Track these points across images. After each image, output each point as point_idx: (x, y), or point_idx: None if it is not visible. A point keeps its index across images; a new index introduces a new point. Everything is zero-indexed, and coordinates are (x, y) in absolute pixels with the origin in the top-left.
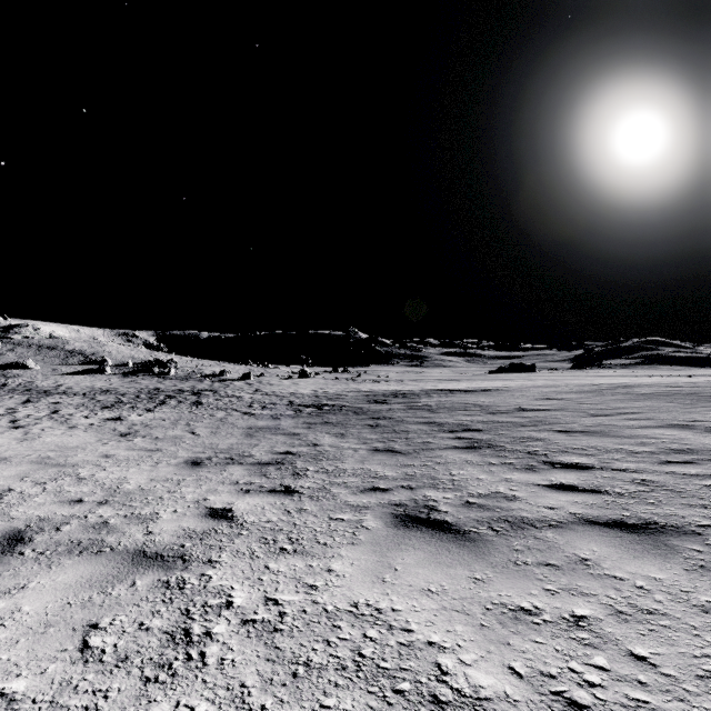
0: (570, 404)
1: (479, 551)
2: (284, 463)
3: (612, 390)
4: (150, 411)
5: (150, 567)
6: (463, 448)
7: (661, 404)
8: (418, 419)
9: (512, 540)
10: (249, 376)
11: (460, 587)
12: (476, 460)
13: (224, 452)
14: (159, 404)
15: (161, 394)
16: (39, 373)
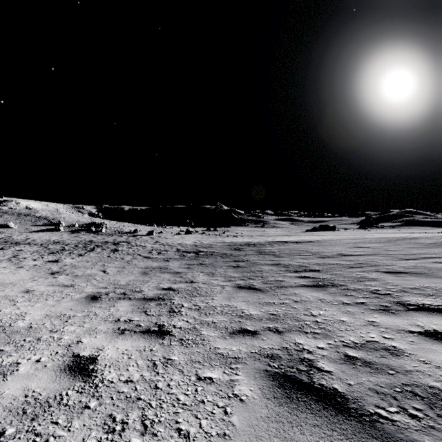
0: (378, 251)
1: None
2: (164, 299)
3: (403, 241)
4: (81, 256)
5: None
6: (311, 286)
7: None
8: (267, 261)
9: None
10: (152, 232)
11: None
12: (328, 299)
13: (122, 288)
14: (89, 251)
15: (92, 244)
16: (16, 231)
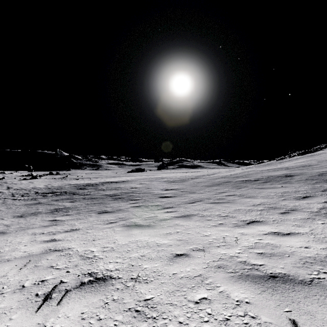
0: (145, 185)
1: (114, 213)
2: (59, 211)
3: (158, 180)
4: None
5: (51, 226)
6: (114, 200)
7: (164, 184)
8: (100, 194)
9: (119, 211)
10: None
11: (111, 216)
12: (116, 202)
13: (26, 213)
14: None
15: None
16: None
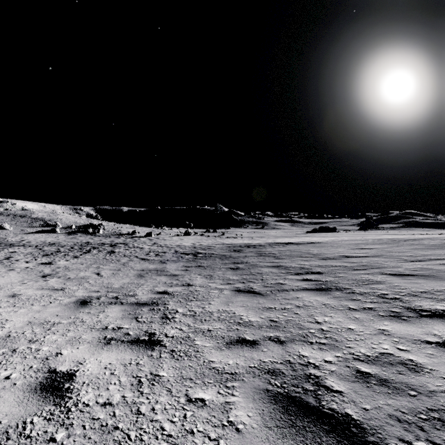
0: (382, 252)
1: None
2: (158, 304)
3: (406, 242)
4: (76, 258)
5: None
6: (314, 290)
7: None
8: (267, 263)
9: None
10: (151, 234)
11: None
12: (333, 304)
13: (115, 291)
14: (84, 253)
15: (89, 246)
16: (11, 232)
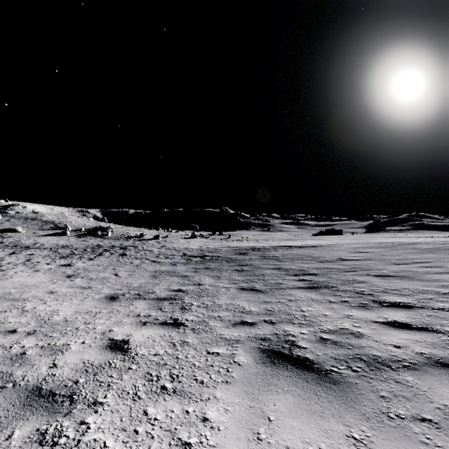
0: (375, 256)
1: (346, 397)
2: (176, 299)
3: (402, 246)
4: (91, 260)
5: (37, 409)
6: (306, 288)
7: (443, 256)
8: (270, 266)
9: (375, 384)
10: (158, 237)
11: None
12: (318, 298)
13: (135, 289)
14: (98, 255)
15: (100, 249)
16: (24, 235)
